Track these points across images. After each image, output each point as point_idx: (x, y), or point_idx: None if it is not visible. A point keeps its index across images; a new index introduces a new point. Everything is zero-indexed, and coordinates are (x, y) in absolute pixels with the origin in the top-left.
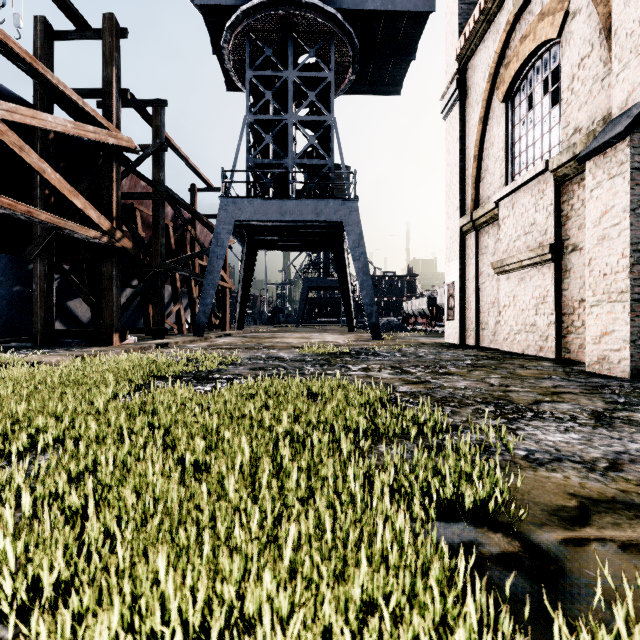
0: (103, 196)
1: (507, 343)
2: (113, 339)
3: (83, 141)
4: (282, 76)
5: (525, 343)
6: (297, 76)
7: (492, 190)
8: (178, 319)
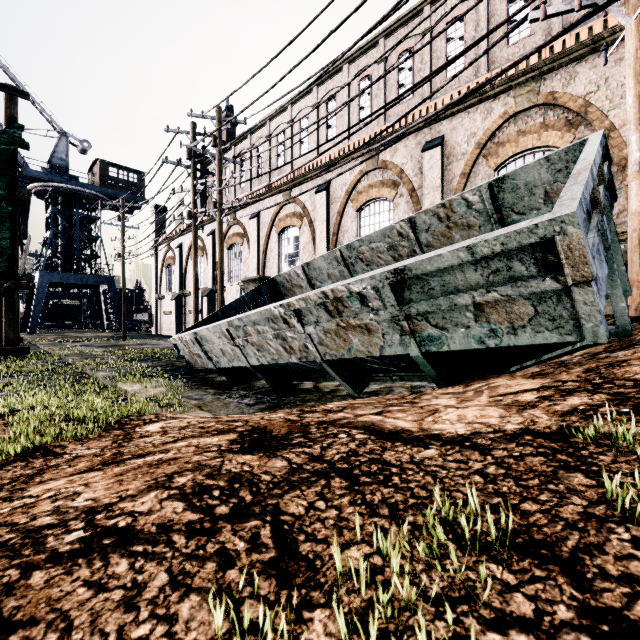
0: None
1: (166, 333)
2: None
3: None
4: (73, 214)
5: (169, 333)
6: (81, 215)
7: (164, 290)
8: None
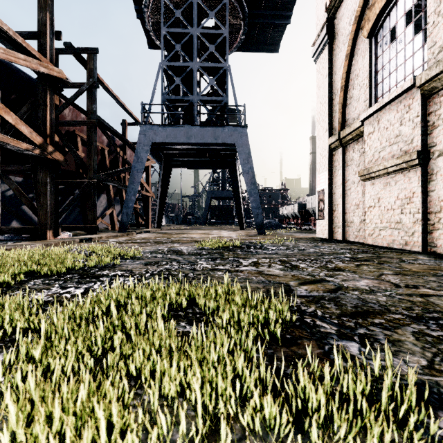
0: (38, 117)
1: (372, 238)
2: (47, 235)
3: (31, 79)
4: (189, 32)
5: (390, 238)
6: (200, 32)
7: (357, 113)
8: (111, 219)
